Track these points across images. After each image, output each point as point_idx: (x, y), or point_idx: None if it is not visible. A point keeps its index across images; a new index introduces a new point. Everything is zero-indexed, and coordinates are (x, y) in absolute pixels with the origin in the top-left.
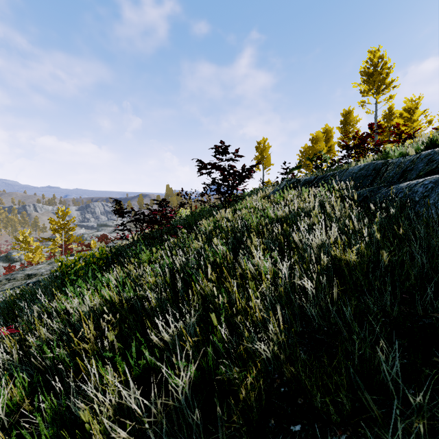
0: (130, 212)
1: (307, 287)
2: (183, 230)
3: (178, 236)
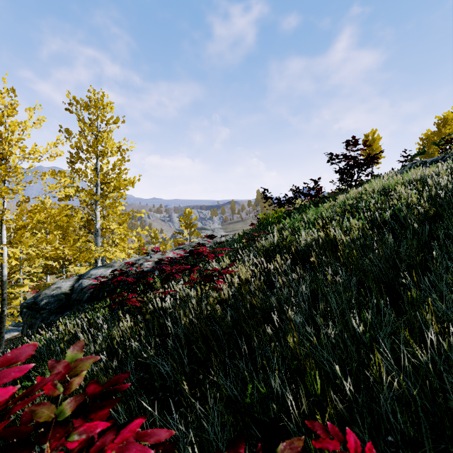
0: (271, 198)
1: (439, 192)
2: (330, 199)
3: (326, 203)
